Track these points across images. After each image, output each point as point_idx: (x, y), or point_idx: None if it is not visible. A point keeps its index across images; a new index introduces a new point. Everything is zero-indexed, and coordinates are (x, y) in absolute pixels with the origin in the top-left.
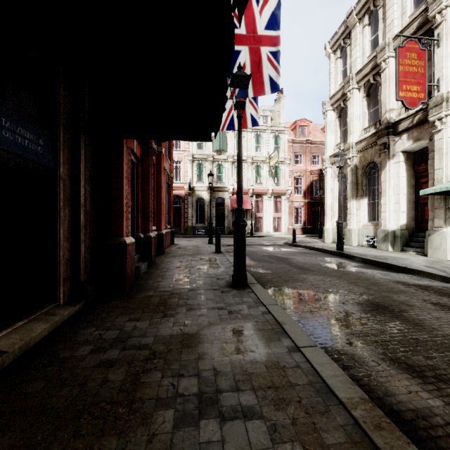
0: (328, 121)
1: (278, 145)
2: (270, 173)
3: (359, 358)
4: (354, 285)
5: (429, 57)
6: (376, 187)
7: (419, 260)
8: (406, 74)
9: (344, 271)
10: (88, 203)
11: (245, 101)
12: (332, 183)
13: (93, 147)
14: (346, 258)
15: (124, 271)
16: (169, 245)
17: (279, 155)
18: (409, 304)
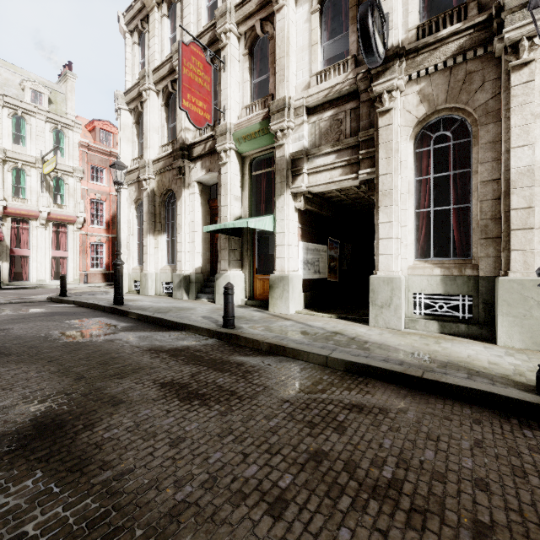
0: (122, 123)
1: (61, 145)
2: (45, 185)
3: None
4: (57, 377)
5: (219, 81)
6: (175, 221)
7: (204, 309)
8: (191, 81)
9: (80, 344)
10: None
11: None
12: (128, 211)
13: None
14: (120, 316)
15: None
16: None
17: (64, 160)
18: (120, 400)
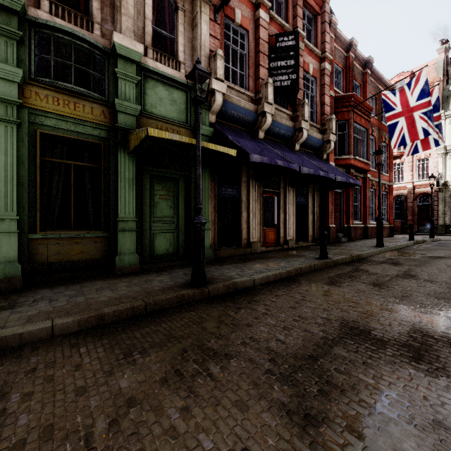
0: None
1: None
2: None
3: (380, 257)
4: None
5: None
6: None
7: None
8: None
9: None
10: (318, 213)
11: (381, 162)
12: None
13: (320, 194)
14: None
15: (329, 236)
16: (386, 236)
17: None
18: None
